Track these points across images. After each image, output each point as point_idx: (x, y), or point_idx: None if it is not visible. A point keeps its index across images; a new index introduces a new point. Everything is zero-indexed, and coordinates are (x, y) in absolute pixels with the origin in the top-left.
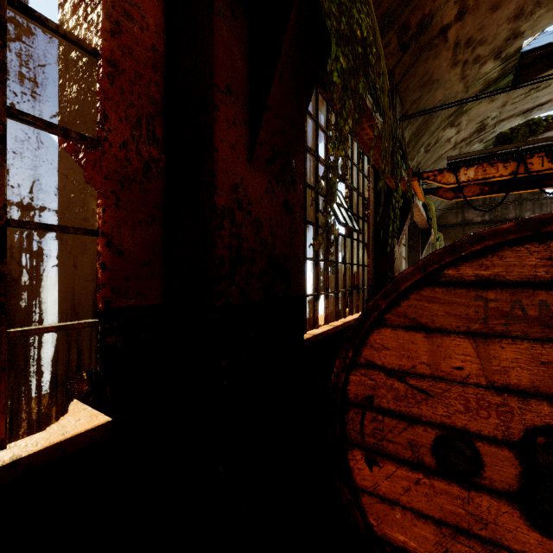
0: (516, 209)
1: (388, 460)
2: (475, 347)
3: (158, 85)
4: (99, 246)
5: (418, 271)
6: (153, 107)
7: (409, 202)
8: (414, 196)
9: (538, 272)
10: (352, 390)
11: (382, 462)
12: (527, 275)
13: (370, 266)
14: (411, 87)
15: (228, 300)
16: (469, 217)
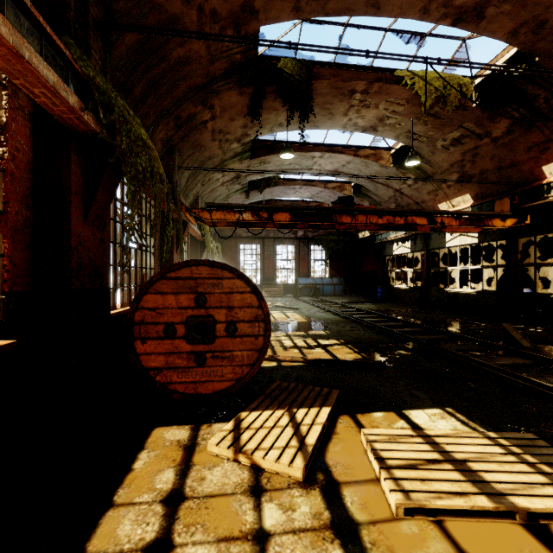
0: (266, 230)
1: (149, 340)
2: (175, 297)
3: (30, 180)
4: (5, 262)
5: (159, 274)
6: (28, 191)
7: (179, 231)
8: (187, 223)
9: (189, 275)
10: (136, 318)
11: (147, 341)
12: (187, 276)
13: (156, 269)
14: (186, 147)
15: (76, 287)
16: (239, 232)
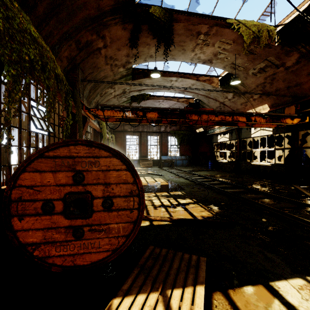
0: (142, 127)
1: (27, 216)
2: (53, 175)
3: None
4: None
5: (37, 153)
6: None
7: (77, 122)
8: (87, 118)
9: (67, 154)
10: (13, 196)
11: (25, 218)
12: (65, 155)
13: None
14: (87, 67)
15: None
16: (126, 128)
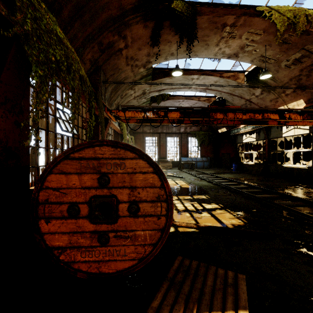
0: (161, 128)
1: (53, 219)
2: (78, 177)
3: None
4: None
5: (63, 155)
6: None
7: (100, 123)
8: (109, 120)
9: (92, 155)
10: (41, 198)
11: (51, 221)
12: (90, 156)
13: None
14: (109, 69)
15: None
16: (145, 130)
